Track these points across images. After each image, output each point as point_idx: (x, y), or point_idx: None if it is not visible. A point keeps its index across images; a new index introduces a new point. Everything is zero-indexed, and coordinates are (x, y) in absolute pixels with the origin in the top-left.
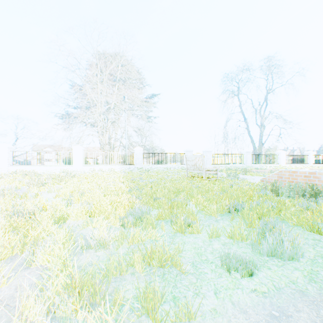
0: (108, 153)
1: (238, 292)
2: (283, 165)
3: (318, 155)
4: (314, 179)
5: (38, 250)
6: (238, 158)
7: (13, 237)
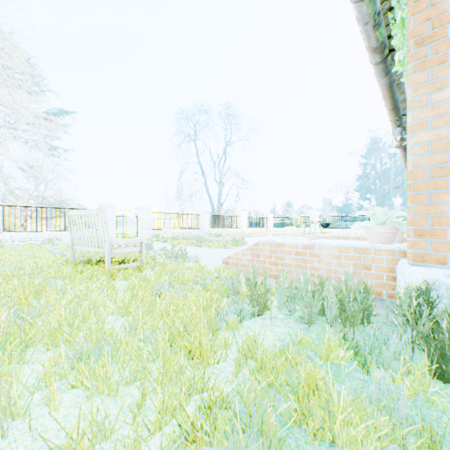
0: None
1: None
2: (245, 230)
3: (276, 217)
4: (312, 259)
5: None
6: (193, 220)
7: None
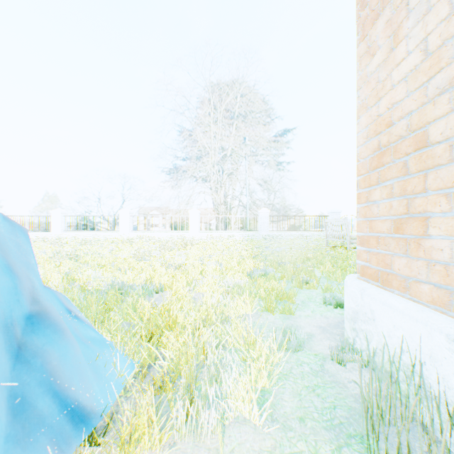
0: (227, 216)
1: (328, 313)
2: None
3: None
4: None
5: (199, 282)
6: None
7: (181, 276)
